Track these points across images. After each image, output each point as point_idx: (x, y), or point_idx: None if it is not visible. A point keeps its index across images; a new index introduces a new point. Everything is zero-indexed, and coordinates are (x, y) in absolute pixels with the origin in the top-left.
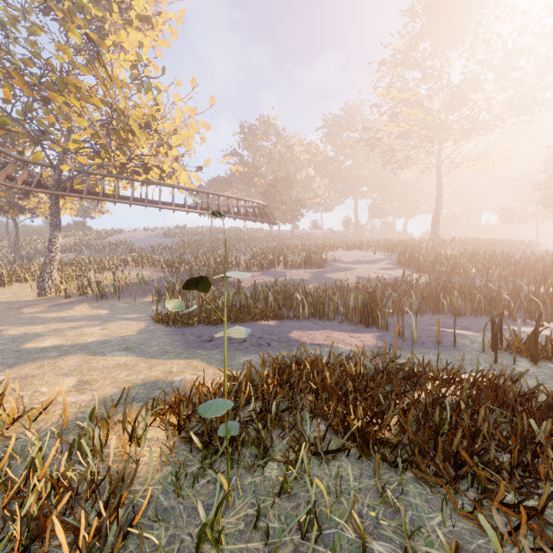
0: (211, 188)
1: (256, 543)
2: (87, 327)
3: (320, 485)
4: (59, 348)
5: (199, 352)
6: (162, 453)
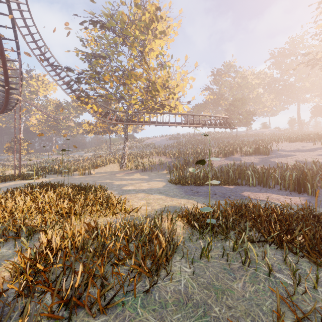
0: (194, 111)
1: (222, 261)
2: (142, 183)
3: (251, 247)
4: (135, 190)
5: (192, 197)
6: (183, 228)
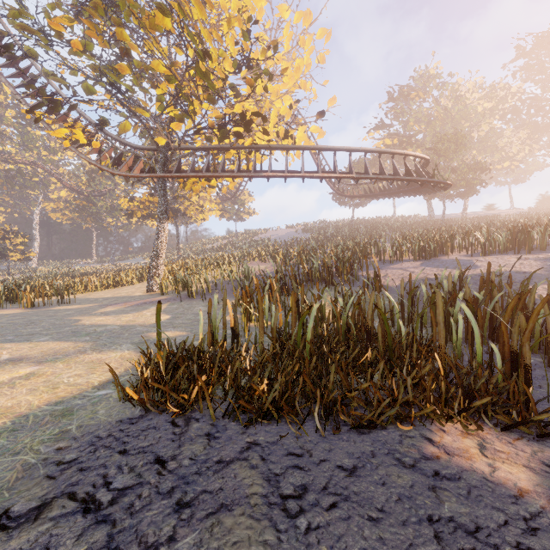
0: None
1: None
2: (28, 361)
3: None
4: None
5: None
6: None
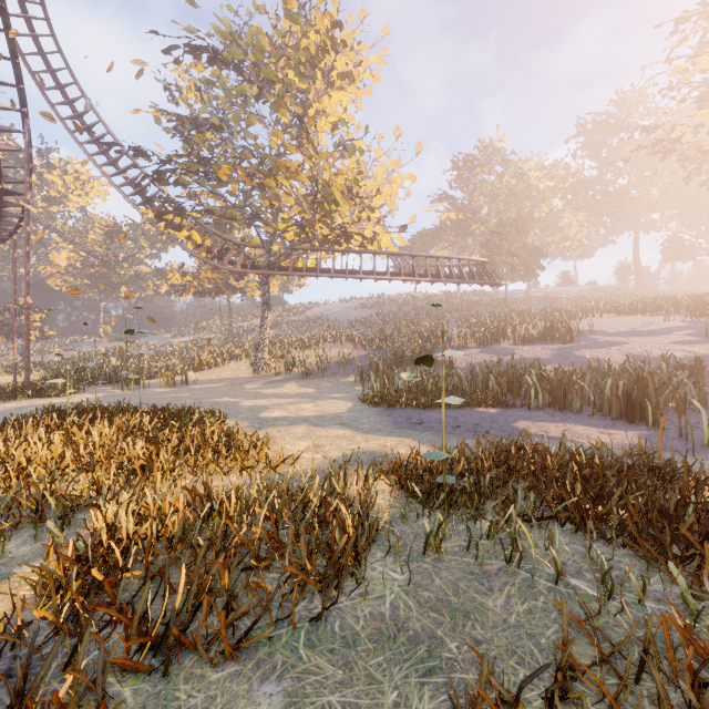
0: (415, 246)
1: (468, 559)
2: (302, 403)
3: (524, 528)
4: (287, 419)
5: (410, 432)
6: (391, 496)
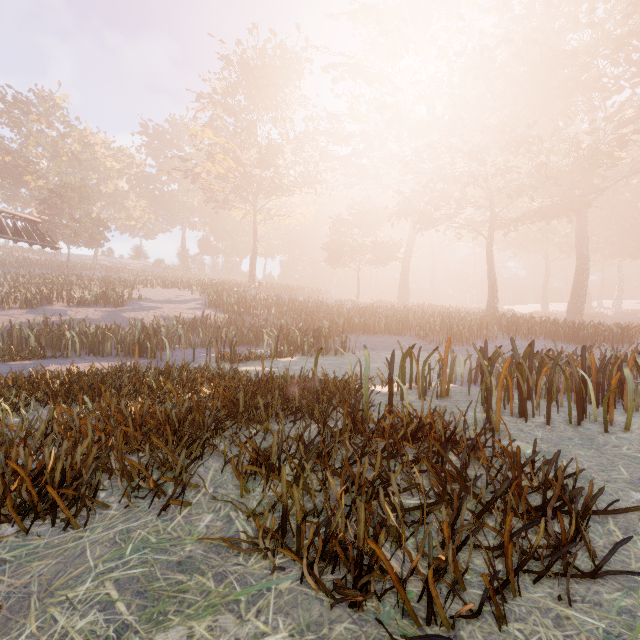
0: None
1: None
2: None
3: (6, 406)
4: None
5: None
6: None
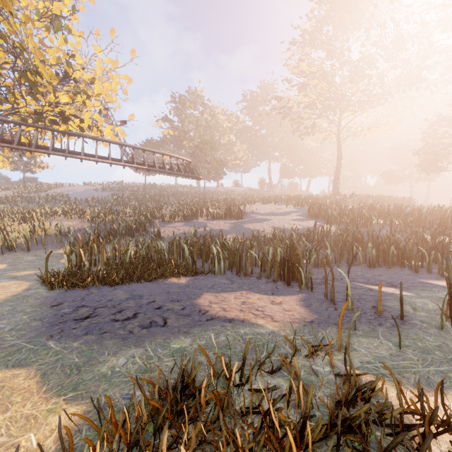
0: None
1: None
2: None
3: None
4: None
5: (50, 345)
6: None
